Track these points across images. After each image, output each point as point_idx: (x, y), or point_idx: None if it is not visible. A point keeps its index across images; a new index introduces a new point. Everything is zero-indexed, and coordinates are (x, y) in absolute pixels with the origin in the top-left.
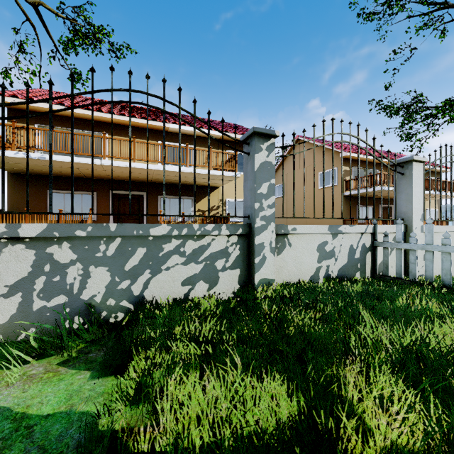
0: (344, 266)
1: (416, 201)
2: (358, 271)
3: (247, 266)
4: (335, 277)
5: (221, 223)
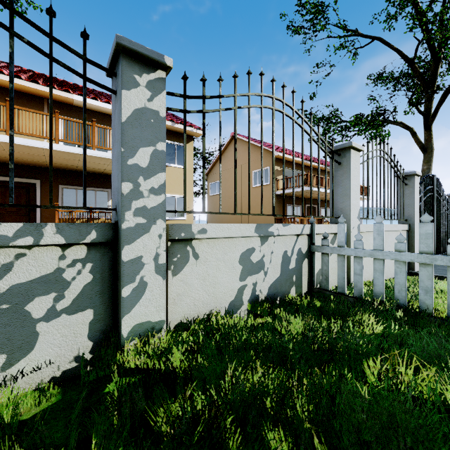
0: (276, 281)
1: (354, 196)
2: (293, 285)
3: (111, 301)
4: (265, 298)
5: None
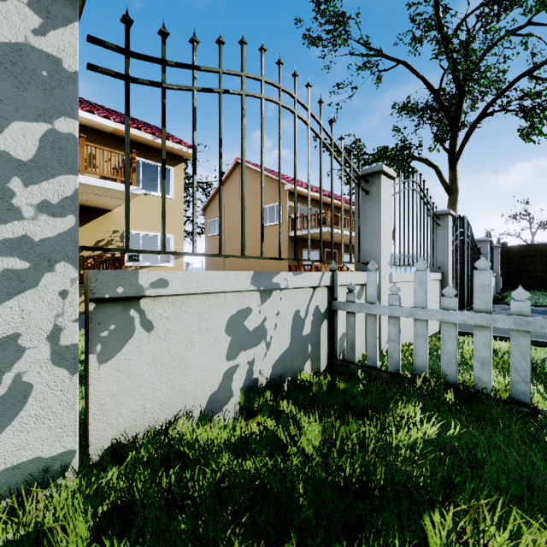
0: (284, 355)
1: (385, 236)
2: (308, 359)
3: None
4: (267, 383)
5: (113, 267)
